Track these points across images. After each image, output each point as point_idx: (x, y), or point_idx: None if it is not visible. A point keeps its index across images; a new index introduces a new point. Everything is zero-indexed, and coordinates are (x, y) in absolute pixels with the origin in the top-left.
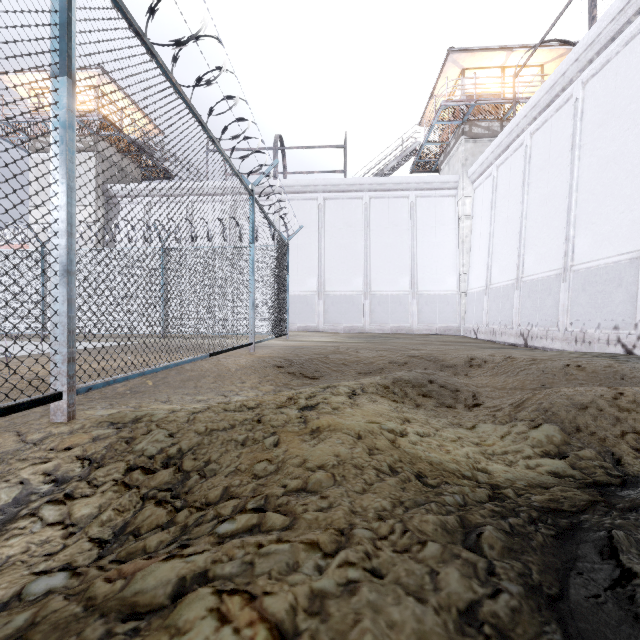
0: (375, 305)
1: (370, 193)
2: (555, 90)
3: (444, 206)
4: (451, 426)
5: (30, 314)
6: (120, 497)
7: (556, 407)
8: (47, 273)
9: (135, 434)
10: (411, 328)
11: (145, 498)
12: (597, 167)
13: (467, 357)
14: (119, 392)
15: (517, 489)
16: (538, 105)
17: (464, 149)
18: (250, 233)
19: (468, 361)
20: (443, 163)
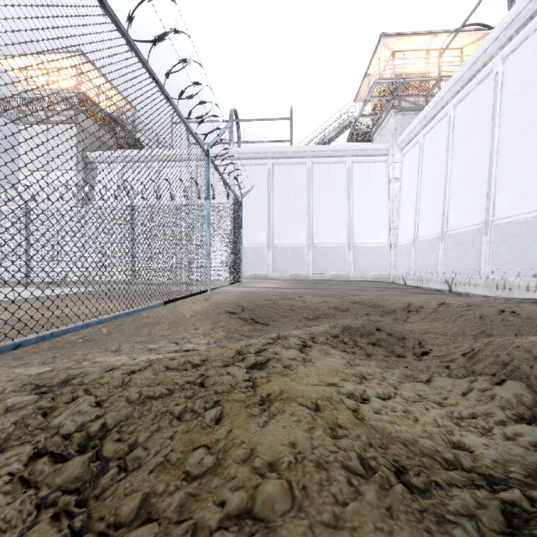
0: (317, 256)
1: (312, 159)
2: (477, 66)
3: (376, 170)
4: (406, 380)
5: (15, 263)
6: (11, 503)
7: (516, 361)
8: (30, 227)
9: (56, 403)
10: (348, 276)
11: (42, 506)
12: (516, 132)
13: (405, 303)
14: (71, 341)
15: (520, 485)
16: (461, 80)
17: (394, 121)
18: (206, 189)
19: (406, 307)
20: (375, 133)
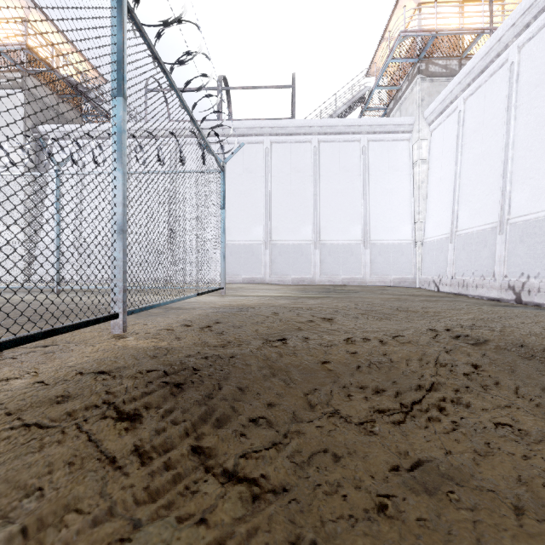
0: (325, 255)
1: (320, 136)
2: None
3: (398, 150)
4: None
5: None
6: None
7: None
8: None
9: None
10: (364, 279)
11: None
12: None
13: None
14: None
15: None
16: (535, 5)
17: (420, 89)
18: (113, 73)
19: None
20: (393, 110)
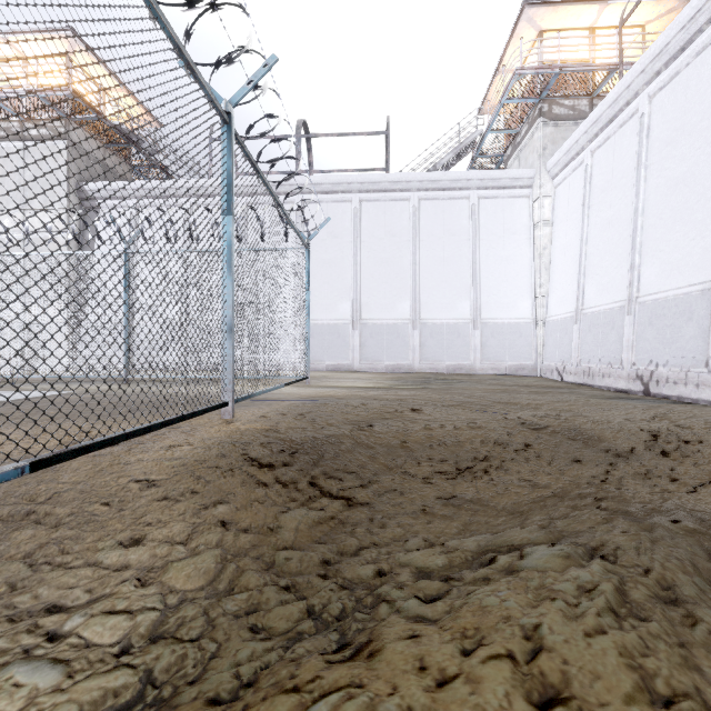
0: (426, 337)
1: (419, 193)
2: (697, 22)
3: (515, 210)
4: None
5: None
6: None
7: None
8: None
9: None
10: (473, 367)
11: None
12: None
13: (641, 431)
14: None
15: None
16: (665, 51)
17: (542, 135)
18: (223, 194)
19: (650, 441)
20: (511, 158)
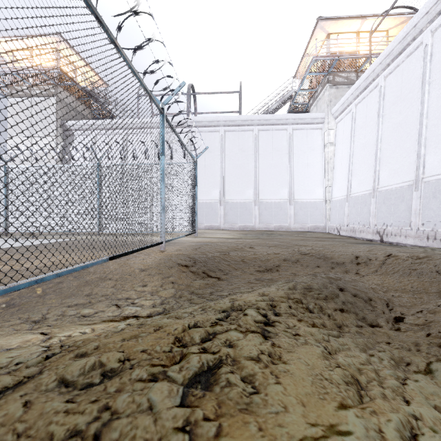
0: (262, 210)
1: (258, 127)
2: (407, 40)
3: (314, 136)
4: (399, 369)
5: None
6: None
7: None
8: (9, 184)
9: None
10: (289, 227)
11: None
12: None
13: (352, 255)
14: None
15: None
16: (391, 53)
17: (329, 93)
18: (160, 146)
19: (354, 259)
20: (312, 105)
